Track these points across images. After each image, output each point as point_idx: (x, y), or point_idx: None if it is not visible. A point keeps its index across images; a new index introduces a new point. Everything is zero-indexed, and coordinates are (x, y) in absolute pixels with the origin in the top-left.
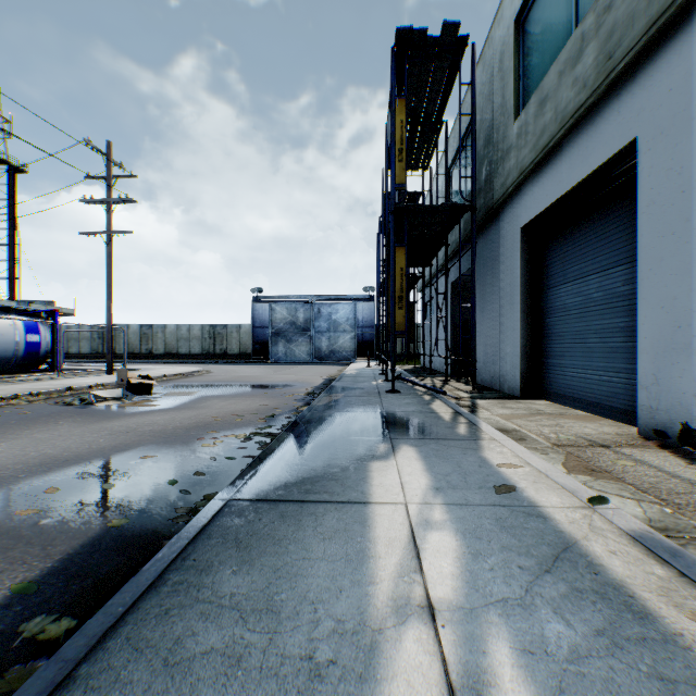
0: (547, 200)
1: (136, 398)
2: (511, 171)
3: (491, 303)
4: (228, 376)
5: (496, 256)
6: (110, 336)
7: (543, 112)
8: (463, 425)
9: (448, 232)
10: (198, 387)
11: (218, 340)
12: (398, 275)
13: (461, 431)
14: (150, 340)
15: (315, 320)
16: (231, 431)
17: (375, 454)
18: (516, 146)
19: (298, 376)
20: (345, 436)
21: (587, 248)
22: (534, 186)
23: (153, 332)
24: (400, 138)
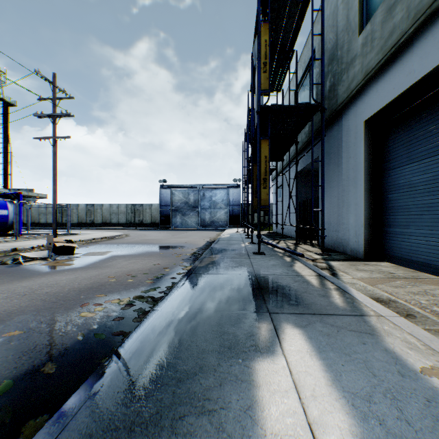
0: (394, 92)
1: (61, 257)
2: (355, 76)
3: (333, 185)
4: (139, 239)
5: (338, 147)
6: (55, 211)
7: (392, 16)
8: (335, 293)
9: (299, 131)
10: (113, 248)
11: (137, 214)
12: (263, 162)
13: (337, 301)
14: (92, 214)
15: (201, 200)
16: (118, 293)
17: (258, 342)
18: (360, 54)
19: (188, 239)
20: (221, 309)
21: (438, 129)
22: (379, 84)
23: (94, 208)
24: (265, 54)
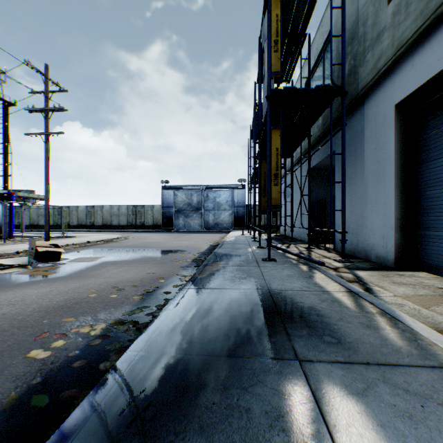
0: (438, 65)
1: (44, 264)
2: (384, 52)
3: (353, 182)
4: (138, 242)
5: (360, 139)
6: (47, 212)
7: None
8: (382, 321)
9: (313, 122)
10: (107, 252)
11: (138, 216)
12: (274, 155)
13: (392, 336)
14: (93, 216)
15: (205, 202)
16: (93, 316)
17: (292, 436)
18: (390, 25)
19: (190, 242)
20: (227, 352)
21: None
22: (416, 58)
23: (95, 210)
24: (276, 31)
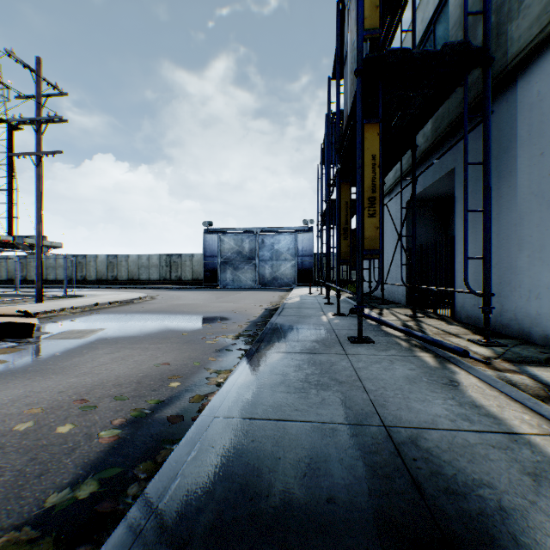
0: None
1: (4, 343)
2: None
3: (492, 213)
4: (166, 304)
5: (507, 142)
6: (40, 262)
7: None
8: None
9: (425, 121)
10: (114, 321)
11: (173, 268)
12: (368, 166)
13: None
14: (115, 268)
15: (259, 249)
16: None
17: None
18: None
19: (237, 305)
20: None
21: None
22: None
23: (118, 261)
24: None
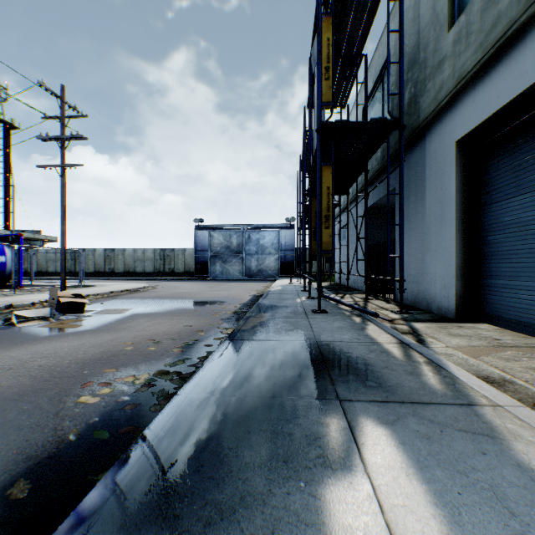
0: (498, 102)
1: (67, 316)
2: (445, 83)
3: (414, 224)
4: (169, 292)
5: (421, 176)
6: (63, 257)
7: (495, 1)
8: (427, 369)
9: (370, 156)
10: (135, 304)
11: (167, 261)
12: (325, 194)
13: (432, 381)
14: (112, 261)
15: (246, 244)
16: (134, 367)
17: (326, 450)
18: (451, 54)
19: (229, 292)
20: (273, 394)
21: None
22: (477, 92)
23: (115, 254)
24: (327, 57)
